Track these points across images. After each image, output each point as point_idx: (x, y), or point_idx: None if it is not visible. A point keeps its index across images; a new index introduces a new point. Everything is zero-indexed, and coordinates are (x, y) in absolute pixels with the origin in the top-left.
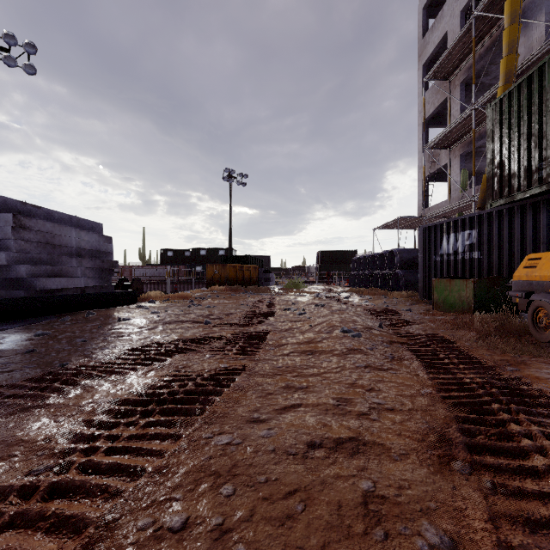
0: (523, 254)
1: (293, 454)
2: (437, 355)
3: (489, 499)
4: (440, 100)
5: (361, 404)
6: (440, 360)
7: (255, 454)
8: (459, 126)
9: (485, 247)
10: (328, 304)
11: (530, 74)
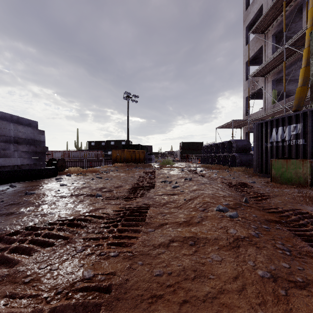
0: None
1: None
2: None
3: None
4: (258, 47)
5: None
6: None
7: None
8: (273, 61)
9: (309, 136)
10: (194, 178)
11: None
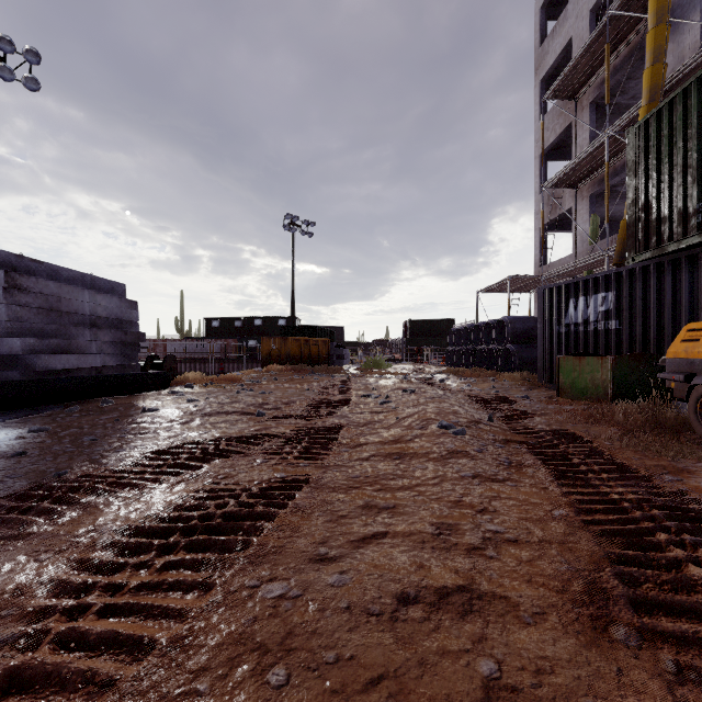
0: (677, 324)
1: (376, 613)
2: (570, 459)
3: (676, 693)
4: (563, 126)
5: (471, 532)
6: (574, 467)
7: (321, 613)
8: (588, 159)
9: (626, 315)
10: (420, 389)
11: (686, 86)
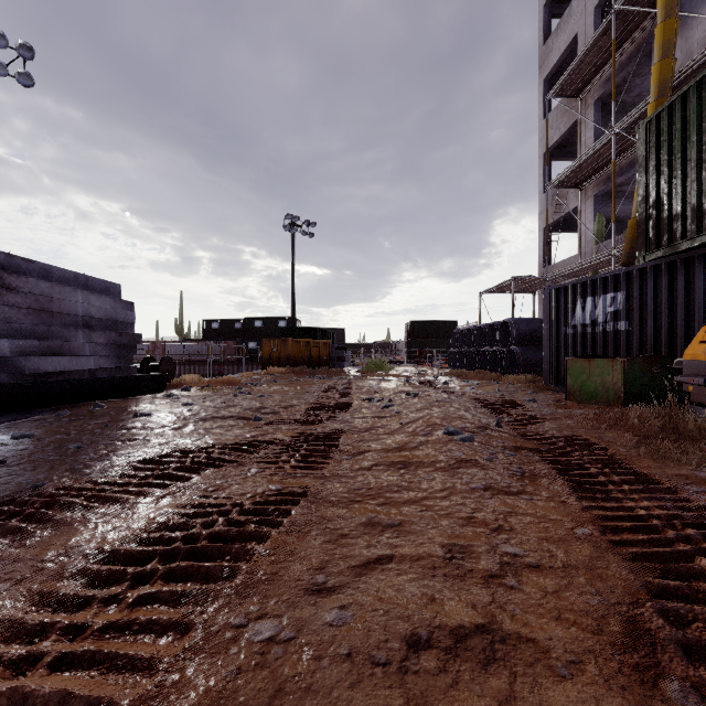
0: (690, 325)
1: (382, 663)
2: (587, 469)
3: None
4: (567, 125)
5: (487, 556)
6: (592, 477)
7: (317, 663)
8: (593, 157)
9: (636, 316)
10: (424, 393)
11: (701, 78)
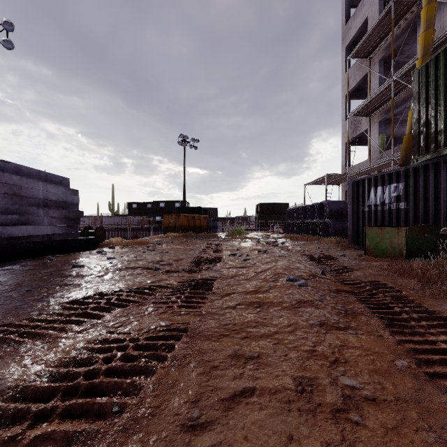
0: None
1: None
2: (391, 307)
3: None
4: (361, 76)
5: (331, 389)
6: (397, 314)
7: None
8: (379, 96)
9: (412, 199)
10: (270, 250)
11: None
